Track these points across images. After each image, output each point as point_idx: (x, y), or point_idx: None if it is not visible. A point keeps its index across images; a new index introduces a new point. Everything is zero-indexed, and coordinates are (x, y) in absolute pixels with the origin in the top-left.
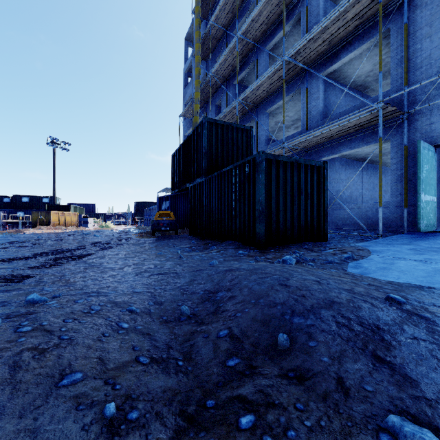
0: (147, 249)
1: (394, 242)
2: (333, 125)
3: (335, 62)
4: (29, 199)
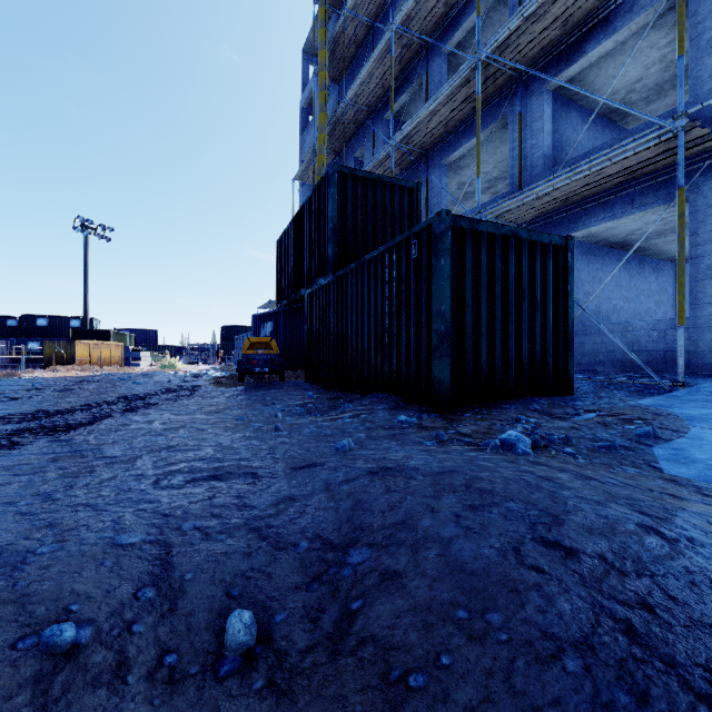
0: (220, 410)
1: None
2: (577, 171)
3: (574, 61)
4: (48, 322)
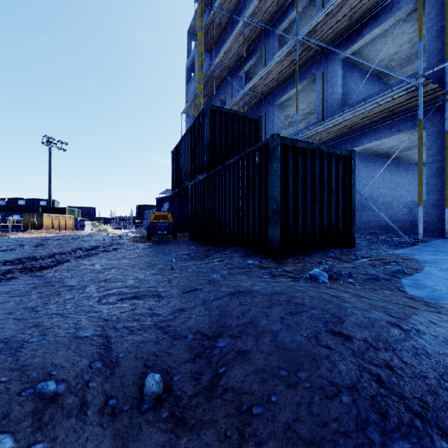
0: (136, 257)
1: (443, 249)
2: (357, 110)
3: (356, 41)
4: (25, 202)
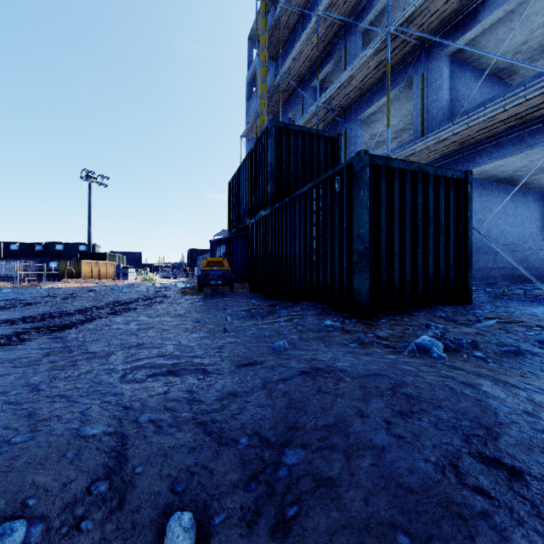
0: (183, 313)
1: None
2: (473, 118)
3: (469, 29)
4: (63, 247)
